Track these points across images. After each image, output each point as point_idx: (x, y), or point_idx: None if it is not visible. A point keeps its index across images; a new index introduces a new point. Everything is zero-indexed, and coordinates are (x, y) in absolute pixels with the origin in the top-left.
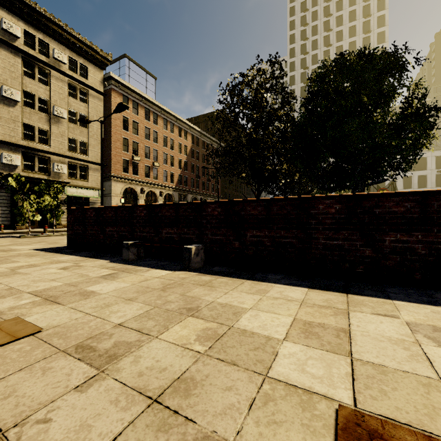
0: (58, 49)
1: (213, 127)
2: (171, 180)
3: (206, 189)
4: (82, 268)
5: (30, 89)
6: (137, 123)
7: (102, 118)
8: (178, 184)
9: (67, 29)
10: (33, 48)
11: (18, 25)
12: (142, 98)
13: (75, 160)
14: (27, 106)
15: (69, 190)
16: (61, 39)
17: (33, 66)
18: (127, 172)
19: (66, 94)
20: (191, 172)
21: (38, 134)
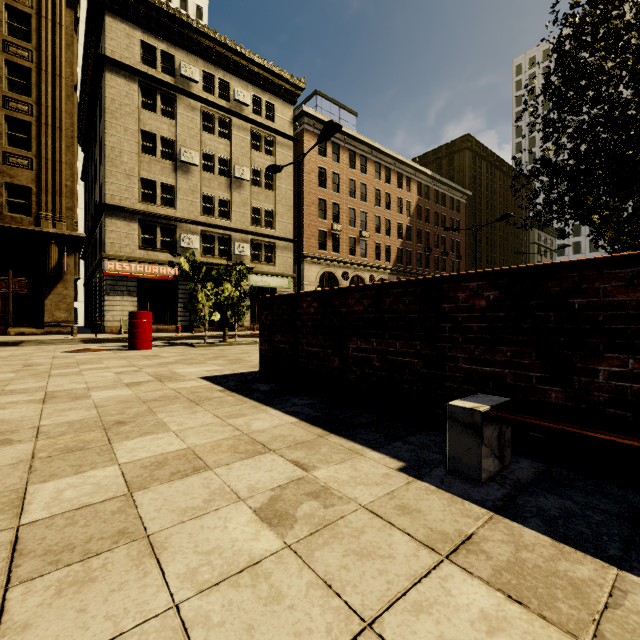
0: (239, 88)
1: (452, 166)
2: (386, 258)
3: (440, 269)
4: (340, 523)
5: (209, 148)
6: (338, 175)
7: (292, 174)
8: (396, 263)
9: (250, 57)
10: (212, 93)
11: (196, 67)
12: (344, 136)
13: (259, 237)
14: (207, 170)
15: (252, 279)
16: (243, 73)
17: (212, 117)
18: (324, 249)
19: (249, 146)
20: (416, 243)
21: (218, 206)
